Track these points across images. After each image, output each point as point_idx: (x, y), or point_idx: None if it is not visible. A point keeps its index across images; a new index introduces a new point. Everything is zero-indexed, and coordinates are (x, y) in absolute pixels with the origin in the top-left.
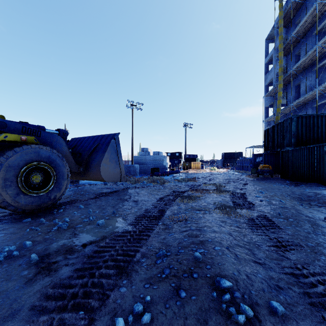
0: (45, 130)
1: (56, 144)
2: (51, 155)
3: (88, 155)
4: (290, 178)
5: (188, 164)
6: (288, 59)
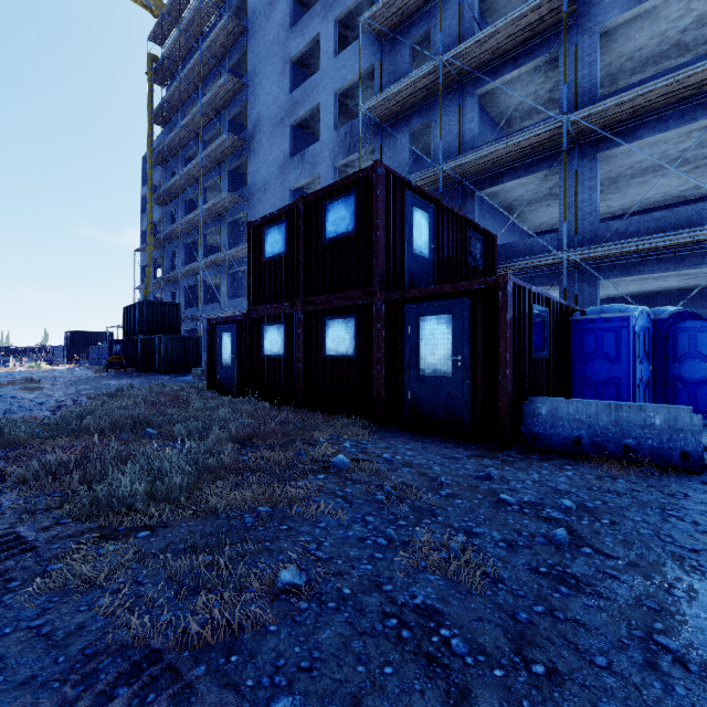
0: None
1: None
2: None
3: None
4: (142, 371)
5: None
6: (166, 212)
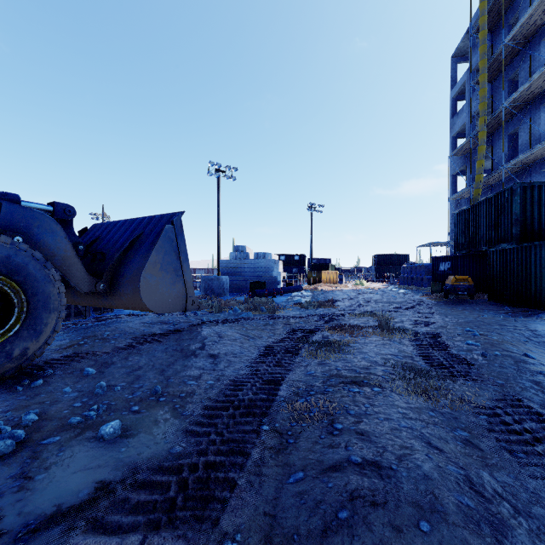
0: (20, 202)
1: (41, 233)
2: (13, 254)
3: (117, 257)
4: (508, 301)
5: (316, 275)
6: (494, 89)
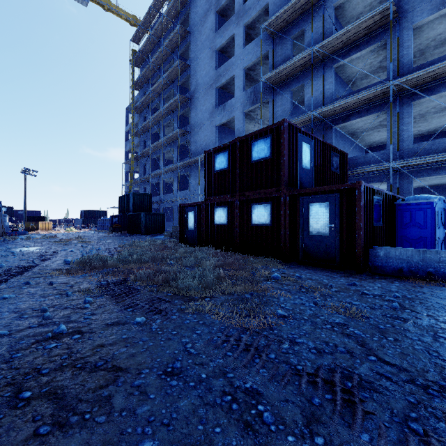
0: None
1: None
2: None
3: None
4: (131, 233)
5: (34, 225)
6: (140, 140)
